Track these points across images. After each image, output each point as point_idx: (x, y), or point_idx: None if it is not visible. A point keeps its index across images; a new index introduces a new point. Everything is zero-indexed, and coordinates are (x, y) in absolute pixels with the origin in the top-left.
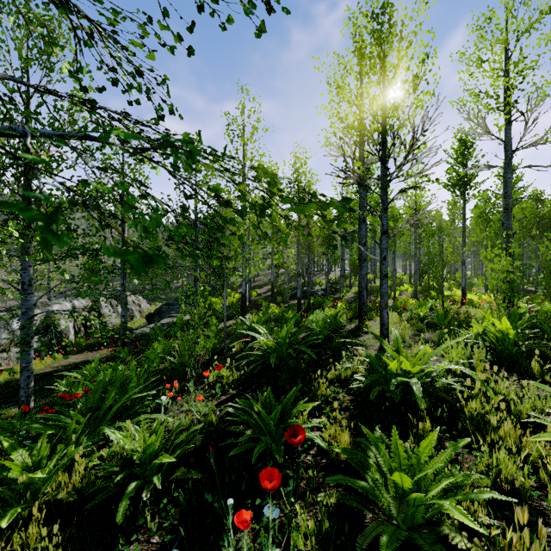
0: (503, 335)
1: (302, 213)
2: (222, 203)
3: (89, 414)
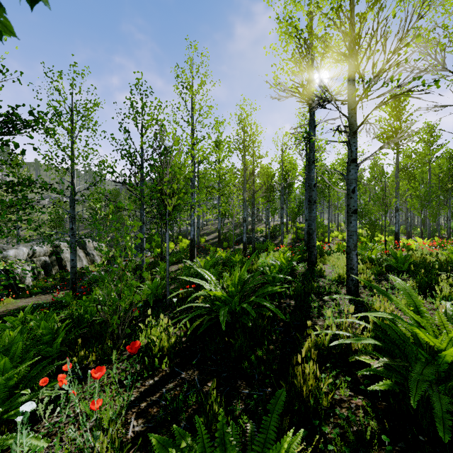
0: None
1: None
2: None
3: None
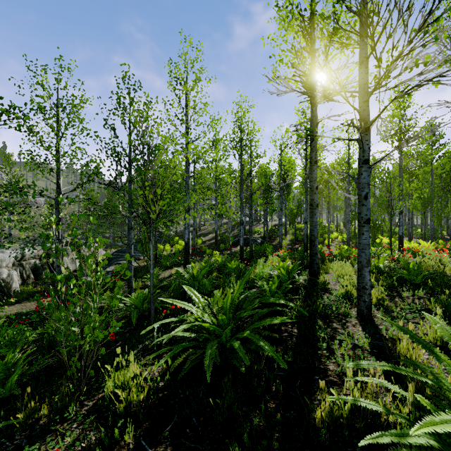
0: None
1: None
2: None
3: None
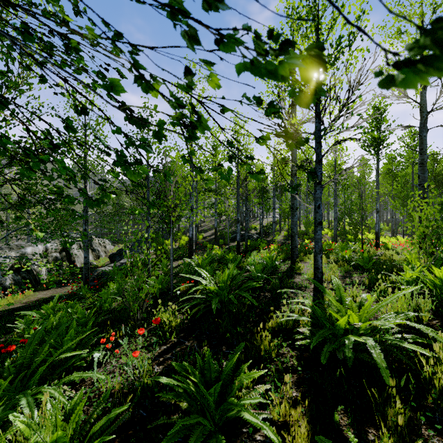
0: (442, 282)
1: (272, 77)
2: (123, 112)
3: (10, 377)
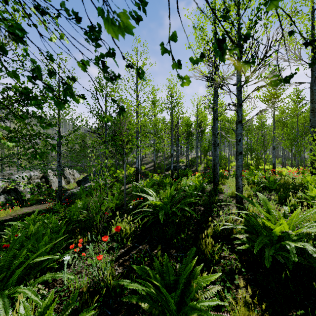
0: None
1: None
2: None
3: None
